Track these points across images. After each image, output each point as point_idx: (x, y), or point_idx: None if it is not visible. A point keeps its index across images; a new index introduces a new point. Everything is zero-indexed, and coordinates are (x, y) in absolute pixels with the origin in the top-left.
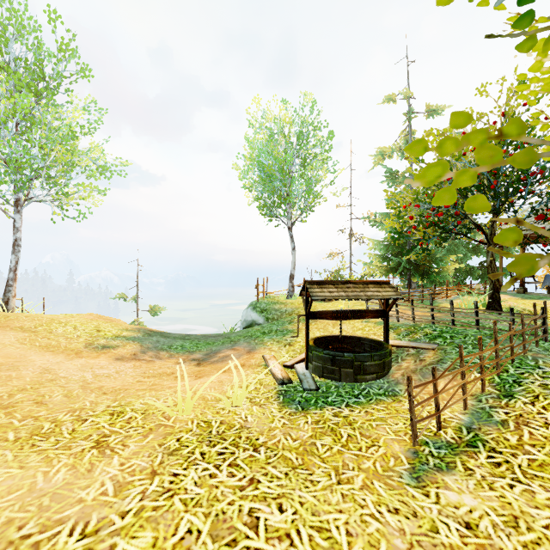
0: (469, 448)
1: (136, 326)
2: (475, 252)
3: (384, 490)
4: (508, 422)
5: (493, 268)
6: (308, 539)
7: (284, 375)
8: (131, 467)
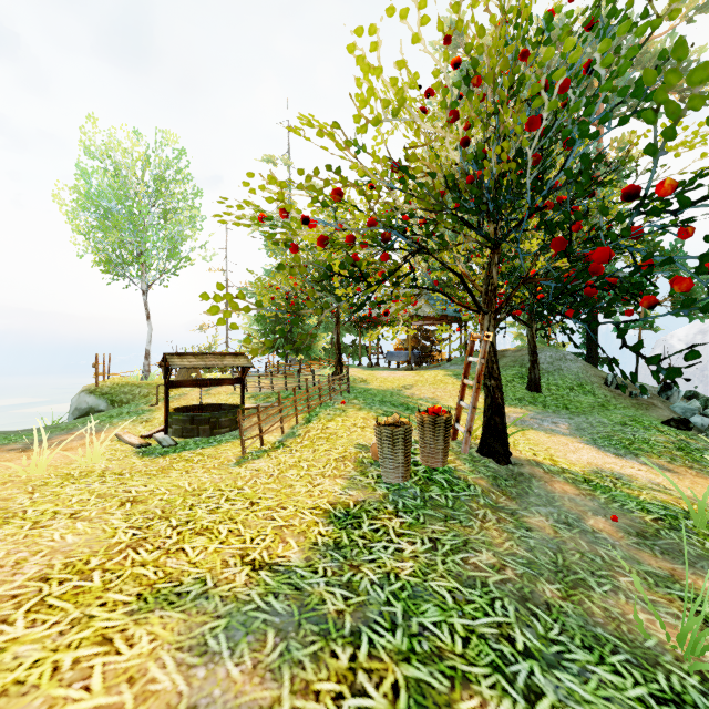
0: (276, 449)
1: None
2: (349, 331)
3: (217, 471)
4: (302, 434)
5: (338, 345)
6: (165, 489)
7: (142, 441)
8: (6, 493)
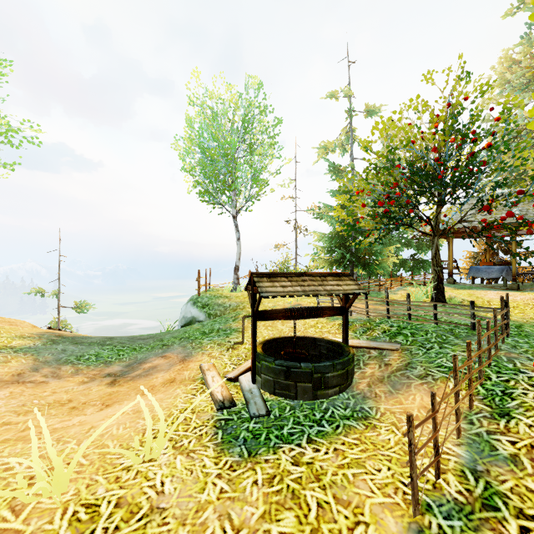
0: (488, 511)
1: (40, 330)
2: (407, 245)
3: None
4: (520, 458)
5: (438, 259)
6: None
7: (224, 393)
8: None
